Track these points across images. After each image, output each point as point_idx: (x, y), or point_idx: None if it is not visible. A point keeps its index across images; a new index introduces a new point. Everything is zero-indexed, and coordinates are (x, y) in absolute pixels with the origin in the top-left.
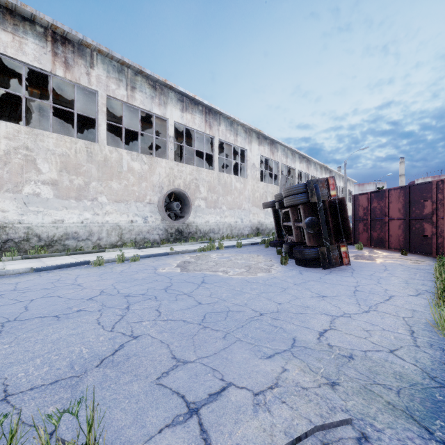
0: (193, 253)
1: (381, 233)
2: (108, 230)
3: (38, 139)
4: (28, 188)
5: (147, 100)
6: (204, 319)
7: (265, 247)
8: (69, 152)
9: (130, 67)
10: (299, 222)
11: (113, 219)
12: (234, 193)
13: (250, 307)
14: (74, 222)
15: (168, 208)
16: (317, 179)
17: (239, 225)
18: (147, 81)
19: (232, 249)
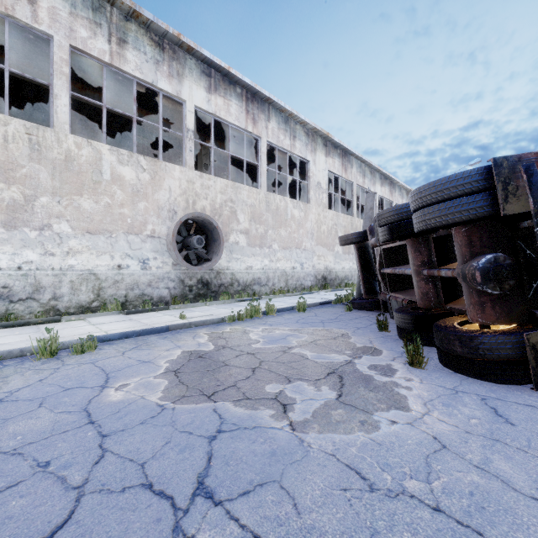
0: (219, 325)
1: None
2: (72, 282)
3: None
4: None
5: (147, 65)
6: None
7: (346, 310)
8: None
9: (115, 2)
10: (432, 267)
11: (84, 262)
12: (291, 225)
13: None
14: (2, 268)
15: (185, 245)
16: (519, 156)
17: (298, 273)
18: (147, 33)
19: (290, 314)
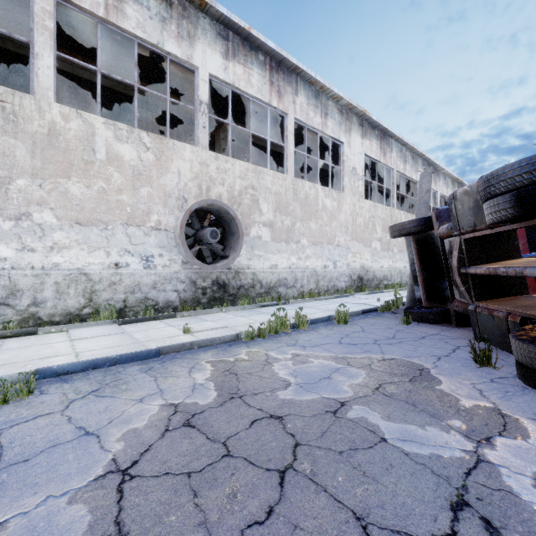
0: (231, 346)
1: None
2: (58, 284)
3: None
4: None
5: (151, 23)
6: None
7: (403, 323)
8: None
9: None
10: None
11: (72, 260)
12: (322, 217)
13: None
14: None
15: (197, 239)
16: None
17: (330, 272)
18: None
19: (327, 328)
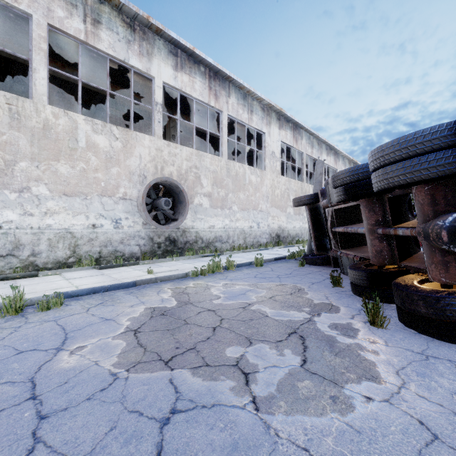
0: (183, 280)
1: None
2: (50, 240)
3: None
4: None
5: (119, 44)
6: None
7: (300, 265)
8: None
9: None
10: (386, 226)
11: (60, 222)
12: (248, 189)
13: None
14: None
15: (154, 206)
16: None
17: (255, 231)
18: (119, 15)
19: (248, 269)
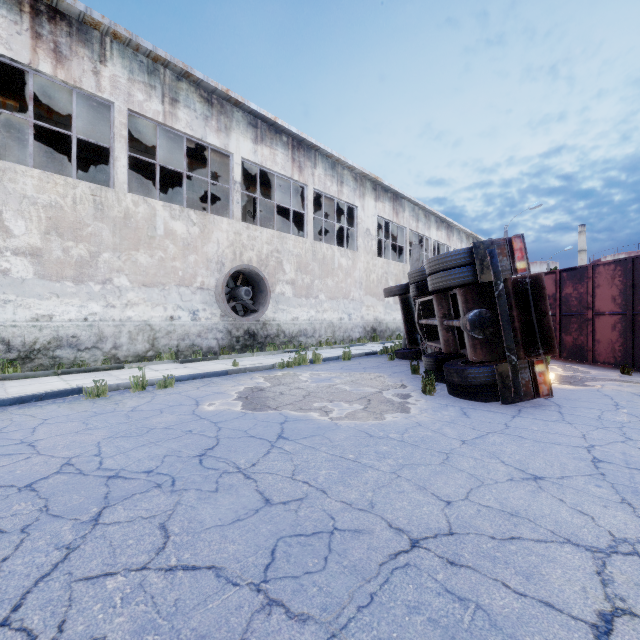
0: (270, 371)
1: (580, 338)
2: (130, 332)
3: (6, 178)
4: None
5: (197, 122)
6: (272, 565)
7: (389, 359)
8: (63, 202)
9: (168, 65)
10: (451, 318)
11: (140, 314)
12: (338, 274)
13: (383, 516)
14: (72, 320)
15: (232, 296)
16: (491, 241)
17: (345, 324)
18: (197, 90)
19: (335, 363)
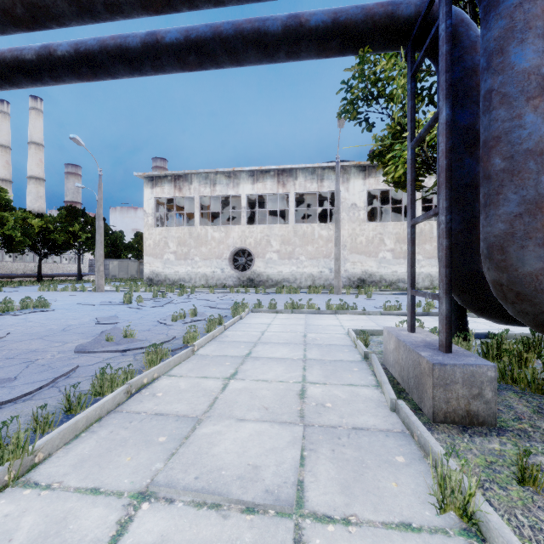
0: None
1: None
2: (422, 278)
3: (385, 227)
4: (380, 254)
5: None
6: None
7: None
8: (400, 231)
9: None
10: None
11: (426, 270)
12: None
13: None
14: (402, 272)
15: None
16: None
17: None
18: None
19: None
